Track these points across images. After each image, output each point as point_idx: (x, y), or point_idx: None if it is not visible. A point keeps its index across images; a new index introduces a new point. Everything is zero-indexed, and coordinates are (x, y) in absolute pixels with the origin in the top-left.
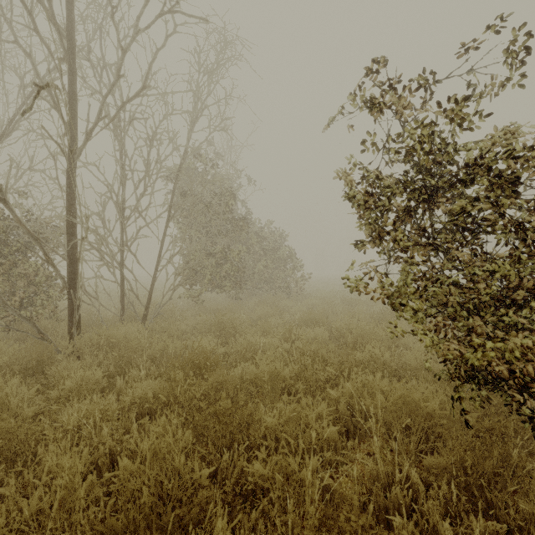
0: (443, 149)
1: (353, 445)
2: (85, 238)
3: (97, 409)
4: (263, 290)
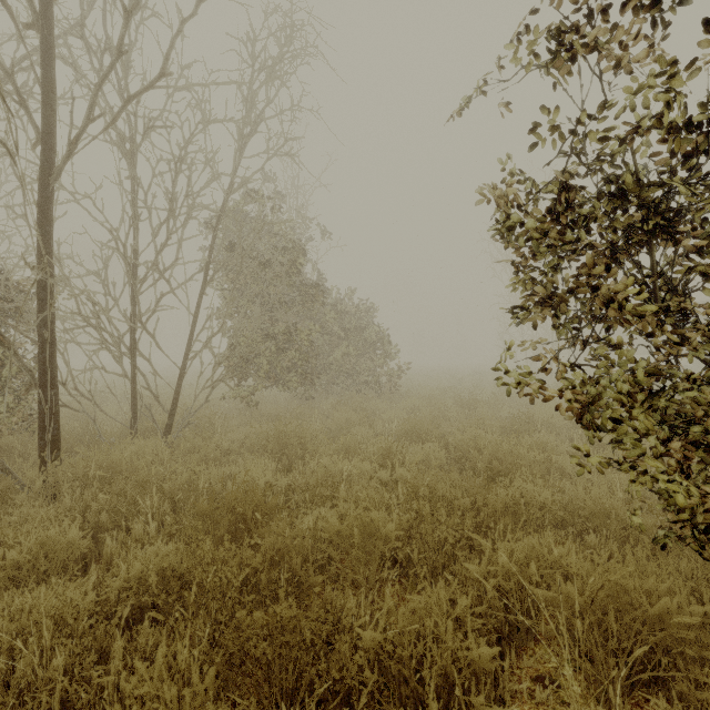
0: (701, 126)
1: (508, 659)
2: (53, 304)
3: (48, 613)
4: (343, 386)
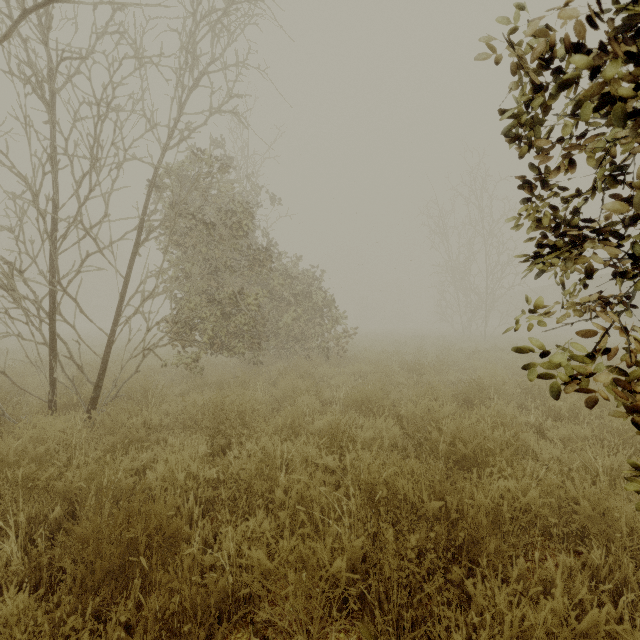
0: None
1: None
2: None
3: None
4: (292, 351)
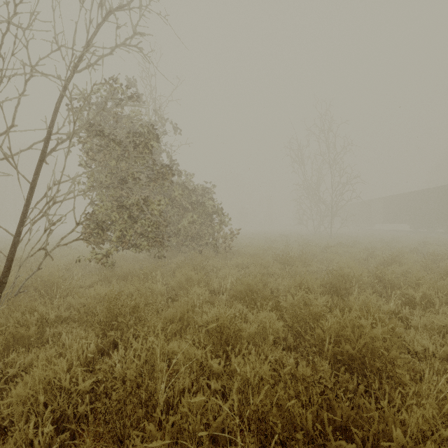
0: None
1: None
2: None
3: None
4: (189, 247)
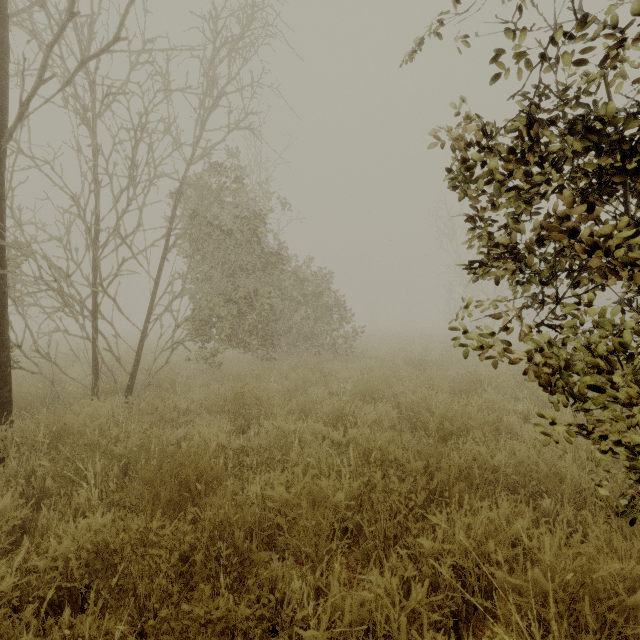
0: None
1: None
2: None
3: None
4: (302, 348)
